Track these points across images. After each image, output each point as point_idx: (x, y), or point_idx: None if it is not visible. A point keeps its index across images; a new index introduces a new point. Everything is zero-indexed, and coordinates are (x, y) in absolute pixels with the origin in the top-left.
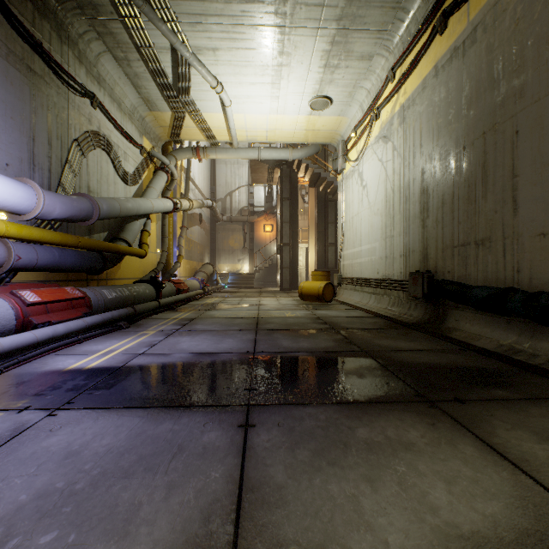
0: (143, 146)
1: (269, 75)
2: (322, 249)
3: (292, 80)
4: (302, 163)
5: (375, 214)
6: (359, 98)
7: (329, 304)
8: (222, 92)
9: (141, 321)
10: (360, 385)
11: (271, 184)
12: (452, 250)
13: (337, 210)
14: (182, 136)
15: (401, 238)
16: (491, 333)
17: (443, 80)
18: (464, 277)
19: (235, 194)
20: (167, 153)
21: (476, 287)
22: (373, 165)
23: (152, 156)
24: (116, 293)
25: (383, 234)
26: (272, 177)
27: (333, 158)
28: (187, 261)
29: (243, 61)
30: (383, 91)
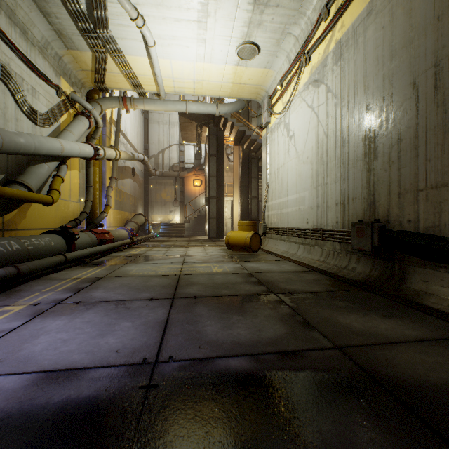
0: (60, 87)
1: (195, 9)
2: (245, 201)
3: (219, 18)
4: (228, 121)
5: (304, 162)
6: (287, 47)
7: (257, 254)
8: (144, 26)
9: (26, 284)
10: None
11: (200, 142)
12: (415, 194)
13: (259, 167)
14: (107, 84)
15: (338, 184)
16: None
17: None
18: (436, 227)
19: (167, 151)
20: (91, 99)
21: None
22: (302, 113)
23: (72, 100)
24: None
25: (313, 182)
26: (200, 136)
27: (257, 114)
28: (118, 211)
29: None
30: (314, 33)
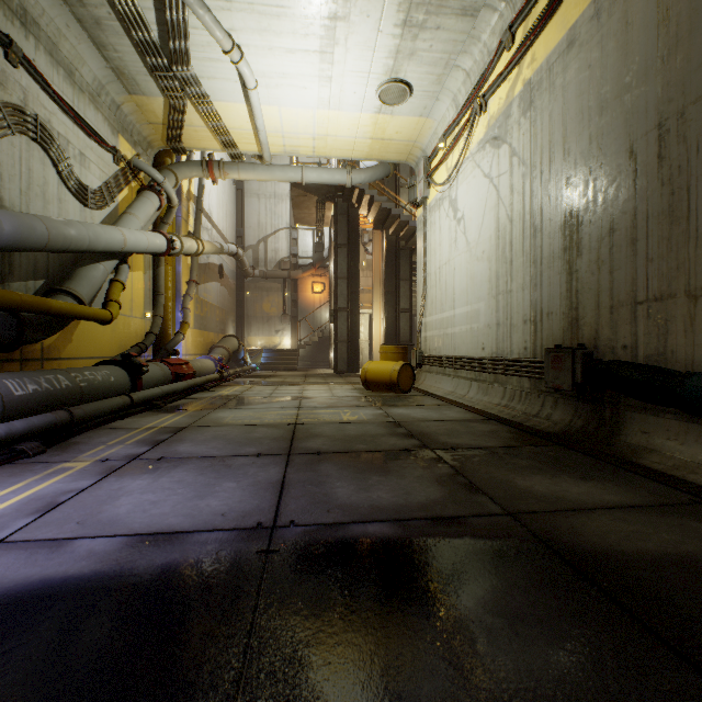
0: (119, 149)
1: (316, 35)
2: (391, 316)
3: (352, 47)
4: (365, 194)
5: (478, 258)
6: (453, 86)
7: (408, 395)
8: (241, 61)
9: (83, 435)
10: (578, 694)
11: (321, 225)
12: (633, 308)
13: (412, 263)
14: (185, 142)
15: (527, 293)
16: None
17: (613, 17)
18: (661, 356)
19: (271, 239)
20: (162, 166)
21: (696, 375)
22: (475, 184)
23: (135, 168)
24: (37, 385)
25: (492, 289)
26: (322, 216)
27: (409, 184)
28: (199, 331)
29: (273, 5)
30: (492, 67)
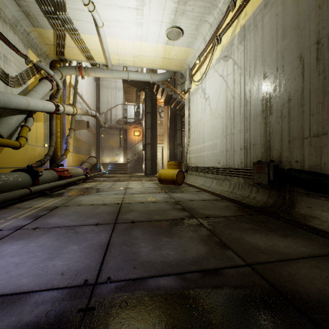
0: (28, 56)
1: None
2: (172, 147)
3: (152, 7)
4: (159, 87)
5: (216, 117)
6: (203, 31)
7: (181, 186)
8: (94, 10)
9: None
10: None
11: (138, 103)
12: (301, 141)
13: (182, 122)
14: (66, 56)
15: (242, 134)
16: None
17: None
18: (318, 166)
19: (114, 109)
20: (54, 67)
21: None
22: (215, 80)
23: (38, 68)
24: None
25: (223, 133)
26: (139, 98)
27: (181, 82)
28: (76, 154)
29: None
30: (224, 20)
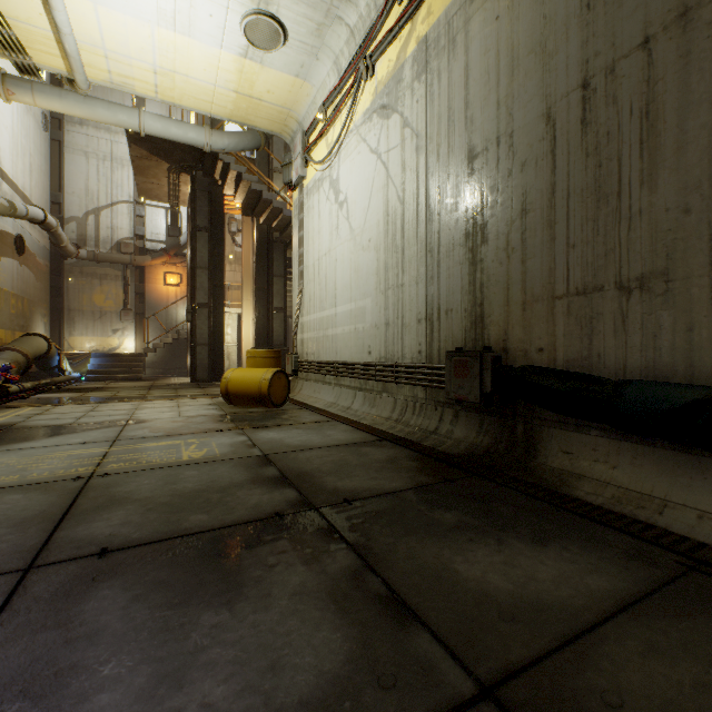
0: None
1: None
2: (264, 316)
3: None
4: (231, 168)
5: (364, 248)
6: (335, 44)
7: (282, 410)
8: None
9: None
10: None
11: (177, 203)
12: (551, 303)
13: (287, 259)
14: None
15: (422, 287)
16: (684, 492)
17: None
18: (585, 361)
19: (107, 213)
20: None
21: (635, 384)
22: (360, 162)
23: None
24: None
25: (380, 283)
26: (177, 191)
27: (284, 162)
28: None
29: None
30: (381, 23)
